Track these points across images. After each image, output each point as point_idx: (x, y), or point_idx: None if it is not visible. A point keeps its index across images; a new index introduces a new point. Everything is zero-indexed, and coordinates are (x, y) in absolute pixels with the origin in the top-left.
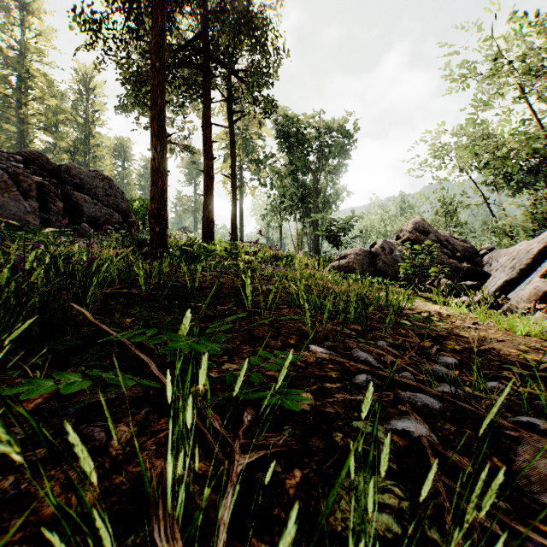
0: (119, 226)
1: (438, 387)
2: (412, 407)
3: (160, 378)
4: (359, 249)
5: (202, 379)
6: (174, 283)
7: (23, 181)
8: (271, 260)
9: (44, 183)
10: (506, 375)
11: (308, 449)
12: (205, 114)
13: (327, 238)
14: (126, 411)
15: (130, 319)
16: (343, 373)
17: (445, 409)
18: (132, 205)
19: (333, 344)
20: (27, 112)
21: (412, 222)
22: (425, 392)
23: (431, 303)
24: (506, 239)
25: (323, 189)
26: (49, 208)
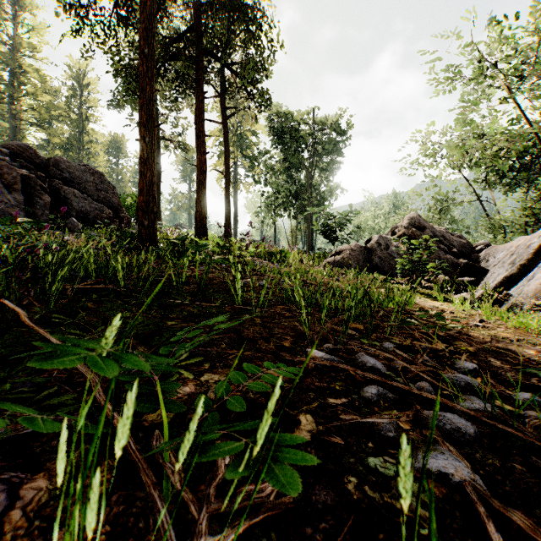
0: (109, 221)
1: (465, 402)
2: (439, 431)
3: (102, 404)
4: (354, 245)
5: (122, 439)
6: (159, 278)
7: (7, 173)
8: (265, 255)
9: (31, 176)
10: (536, 383)
11: (311, 507)
12: (198, 108)
13: (322, 233)
14: (56, 450)
15: (98, 318)
16: (348, 383)
17: (480, 433)
18: (125, 201)
19: (335, 346)
20: (20, 108)
21: (408, 218)
22: (449, 408)
23: (430, 300)
24: (500, 236)
25: (317, 186)
26: (36, 202)
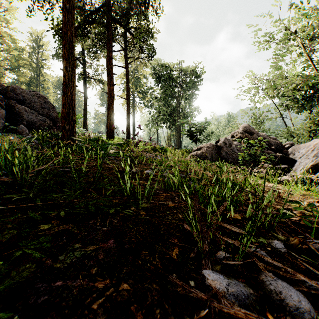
0: (50, 128)
1: None
2: None
3: None
4: (209, 144)
5: None
6: (65, 169)
7: None
8: (151, 151)
9: None
10: None
11: None
12: (108, 56)
13: (189, 136)
14: None
15: None
16: None
17: None
18: None
19: (233, 262)
20: None
21: (242, 127)
22: None
23: (267, 182)
24: (295, 139)
25: (183, 108)
26: None
